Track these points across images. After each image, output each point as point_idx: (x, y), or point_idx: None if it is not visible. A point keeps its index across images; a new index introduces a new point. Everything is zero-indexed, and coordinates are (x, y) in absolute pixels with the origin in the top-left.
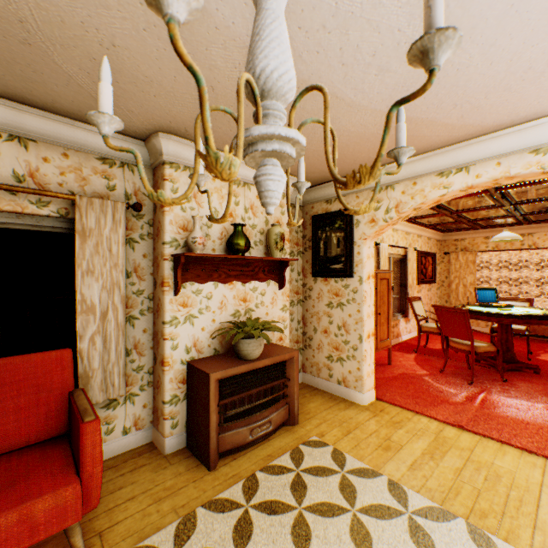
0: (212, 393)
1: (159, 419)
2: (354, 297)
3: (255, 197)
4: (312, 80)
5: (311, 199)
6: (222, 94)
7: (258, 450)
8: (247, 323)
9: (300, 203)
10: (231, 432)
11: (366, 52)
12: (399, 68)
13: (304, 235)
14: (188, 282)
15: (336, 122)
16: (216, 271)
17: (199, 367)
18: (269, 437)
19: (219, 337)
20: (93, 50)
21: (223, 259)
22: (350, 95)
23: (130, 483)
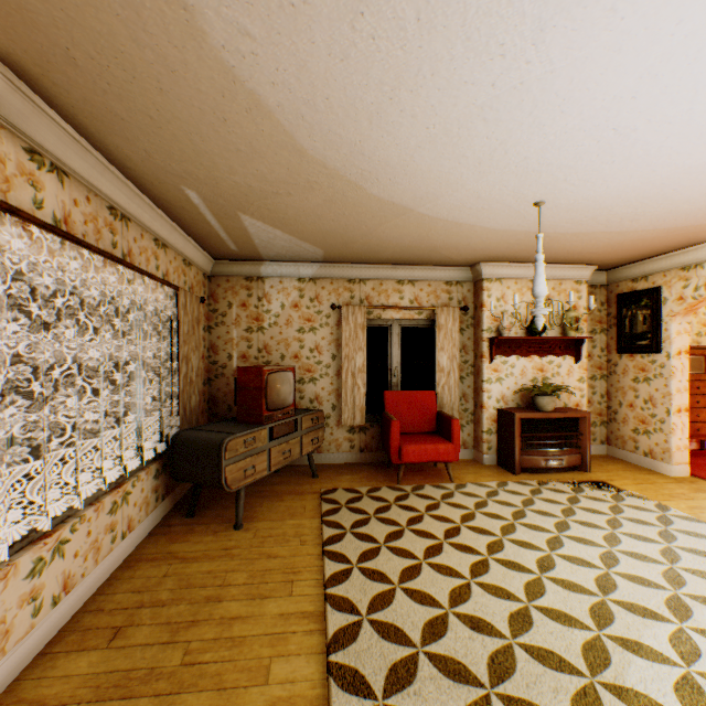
0: (515, 426)
1: (478, 443)
2: (660, 372)
3: (550, 289)
4: (582, 231)
5: (614, 279)
6: (522, 245)
7: (550, 475)
8: (542, 386)
9: (602, 283)
10: (529, 457)
11: (614, 220)
12: (645, 218)
13: (607, 312)
14: (497, 356)
15: (612, 239)
16: (517, 348)
17: (506, 410)
18: (560, 472)
19: (520, 396)
20: (458, 247)
21: (523, 339)
22: (615, 230)
23: (465, 469)
